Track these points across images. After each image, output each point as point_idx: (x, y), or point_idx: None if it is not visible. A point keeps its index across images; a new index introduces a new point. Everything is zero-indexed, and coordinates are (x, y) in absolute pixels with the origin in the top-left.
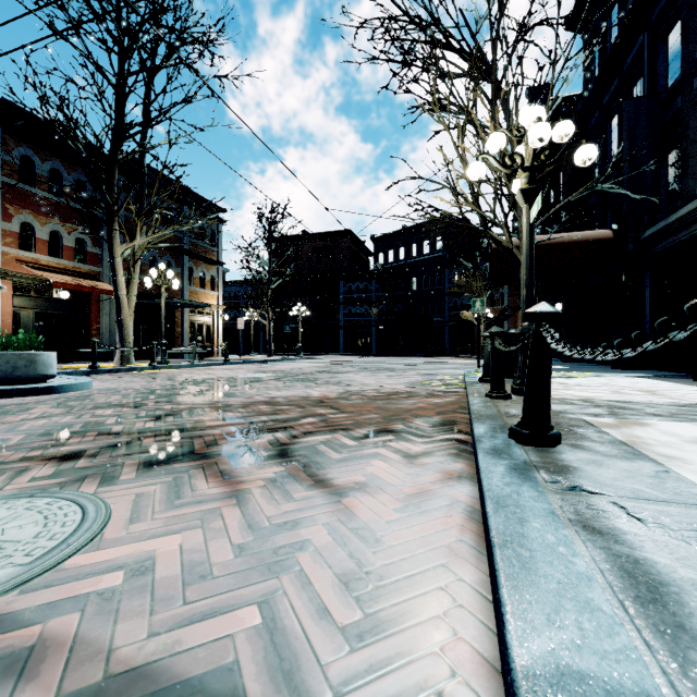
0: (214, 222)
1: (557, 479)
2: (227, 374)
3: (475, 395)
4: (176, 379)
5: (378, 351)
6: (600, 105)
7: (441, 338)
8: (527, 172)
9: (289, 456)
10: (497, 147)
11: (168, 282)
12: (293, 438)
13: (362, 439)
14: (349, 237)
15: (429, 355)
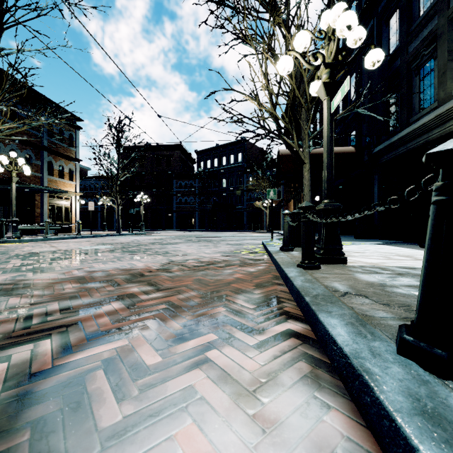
0: (71, 128)
1: None
2: (69, 246)
3: (287, 265)
4: (11, 252)
5: (200, 228)
6: (343, 68)
7: (241, 219)
8: (328, 68)
9: (5, 431)
10: (303, 44)
11: (18, 168)
12: (63, 352)
13: (170, 345)
14: (180, 150)
15: (234, 230)
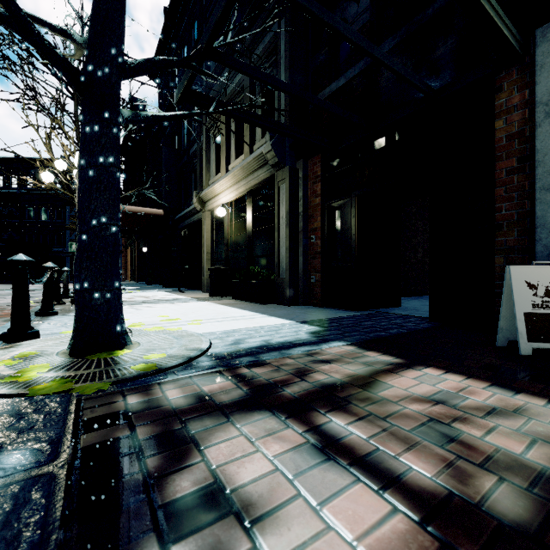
0: None
1: (37, 322)
2: None
3: None
4: None
5: None
6: (164, 135)
7: (62, 266)
8: None
9: None
10: (61, 168)
11: None
12: None
13: None
14: None
15: None
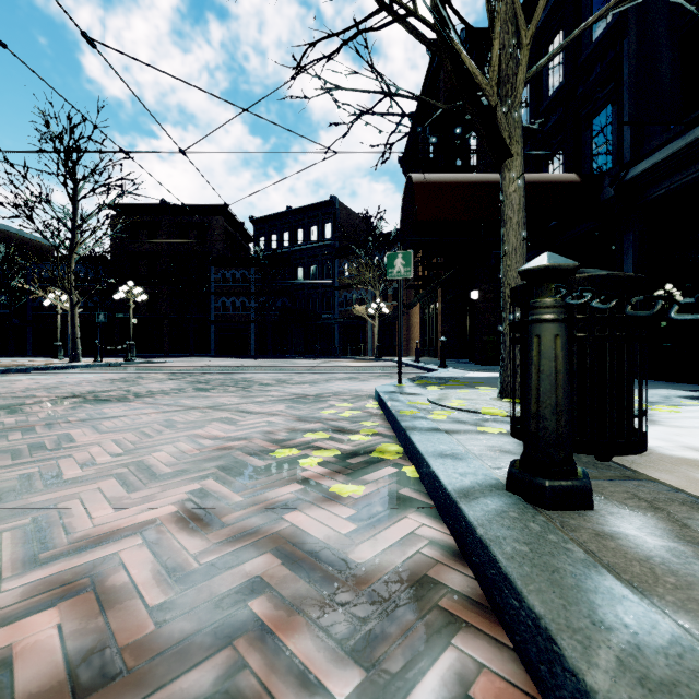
0: None
1: None
2: None
3: None
4: None
5: (258, 352)
6: None
7: (330, 337)
8: None
9: None
10: None
11: None
12: None
13: None
14: (222, 215)
15: (317, 356)
